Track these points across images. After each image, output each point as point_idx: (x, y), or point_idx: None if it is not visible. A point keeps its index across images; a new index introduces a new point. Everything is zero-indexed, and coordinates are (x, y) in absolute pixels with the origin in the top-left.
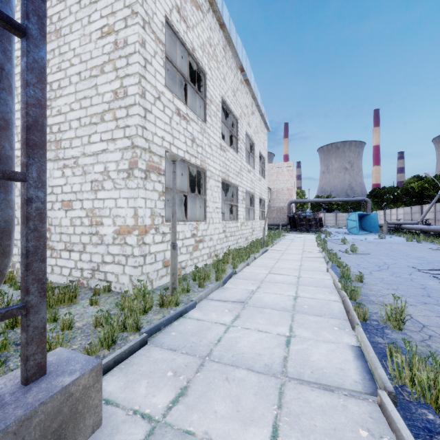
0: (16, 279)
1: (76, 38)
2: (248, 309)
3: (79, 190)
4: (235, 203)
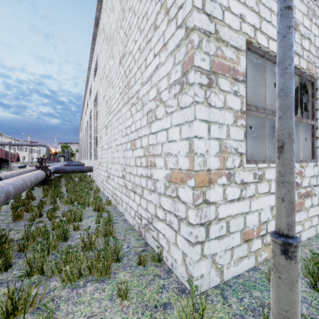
0: (106, 209)
1: None
2: None
3: (139, 126)
4: None
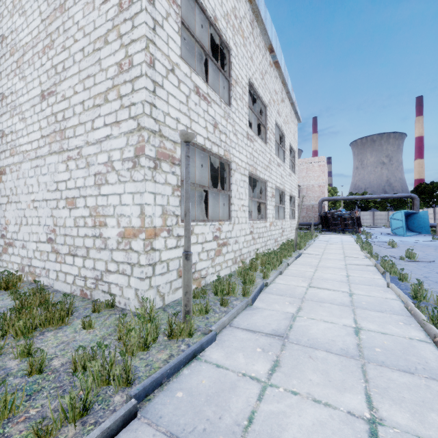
0: (20, 285)
1: (80, 9)
2: (290, 348)
3: (82, 185)
4: (263, 201)
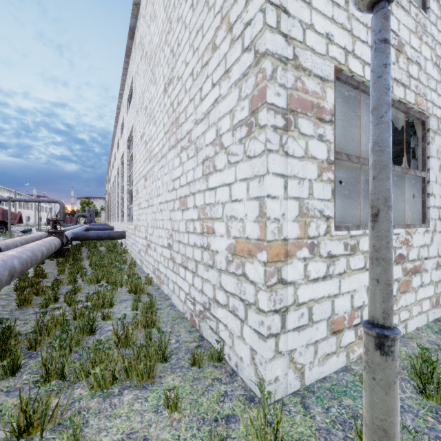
0: (146, 291)
1: None
2: None
3: (192, 178)
4: None
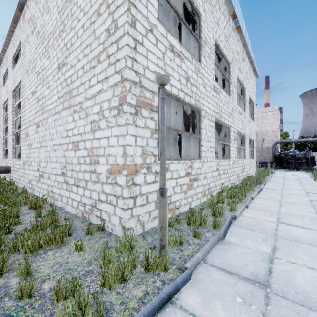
0: (44, 206)
1: None
2: (277, 303)
3: (83, 131)
4: (227, 143)
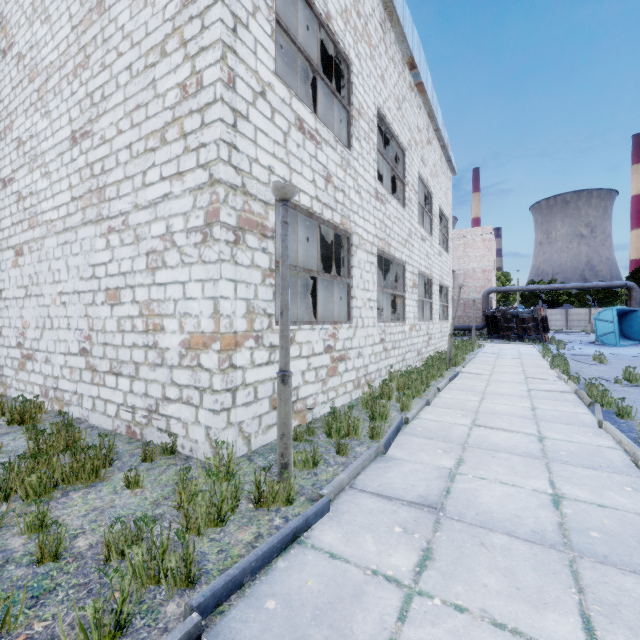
0: (41, 417)
1: (125, 7)
2: (449, 528)
3: (129, 269)
4: (400, 293)
